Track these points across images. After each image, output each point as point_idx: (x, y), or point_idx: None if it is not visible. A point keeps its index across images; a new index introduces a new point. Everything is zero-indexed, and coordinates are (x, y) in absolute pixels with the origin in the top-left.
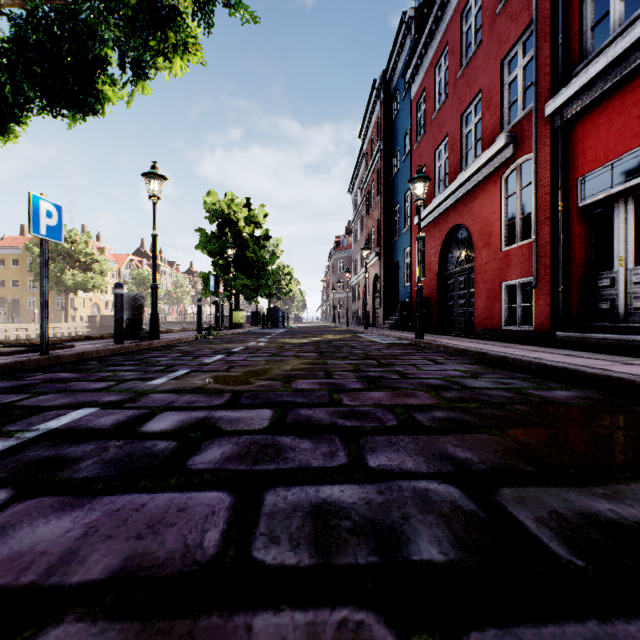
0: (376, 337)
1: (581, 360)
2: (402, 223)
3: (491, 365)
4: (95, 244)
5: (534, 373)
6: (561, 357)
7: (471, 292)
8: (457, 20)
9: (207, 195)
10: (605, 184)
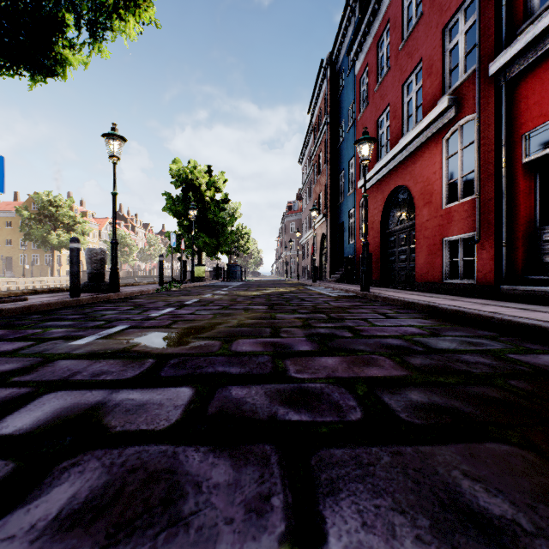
0: (324, 290)
1: (543, 315)
2: (347, 187)
3: (445, 320)
4: (79, 208)
5: (497, 330)
6: (518, 311)
7: (412, 248)
8: None
9: (173, 163)
10: (546, 142)
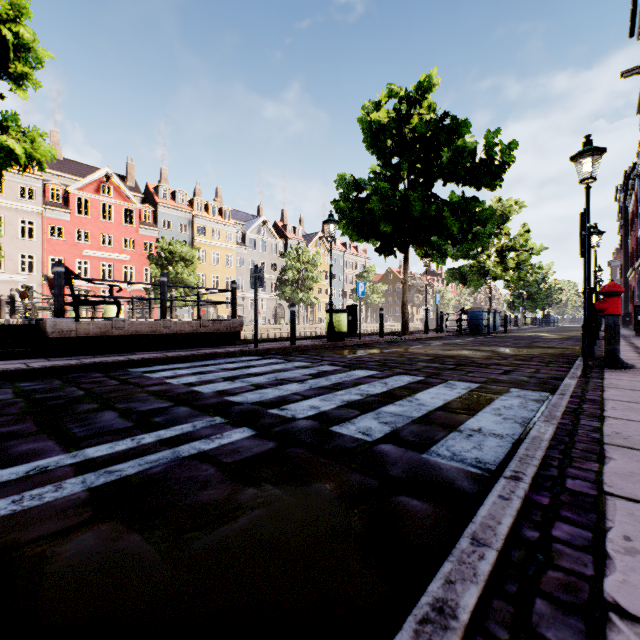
0: None
1: None
2: None
3: None
4: None
5: None
6: None
7: None
8: (633, 206)
9: None
10: None
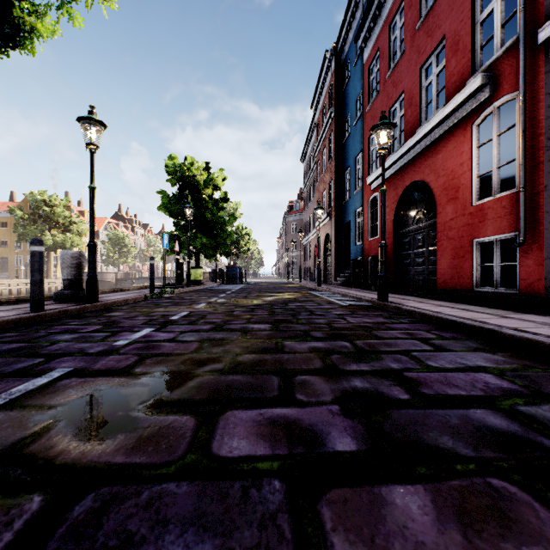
0: (332, 296)
1: None
2: (353, 185)
3: (520, 354)
4: (76, 208)
5: None
6: None
7: (431, 250)
8: None
9: (168, 159)
10: None
